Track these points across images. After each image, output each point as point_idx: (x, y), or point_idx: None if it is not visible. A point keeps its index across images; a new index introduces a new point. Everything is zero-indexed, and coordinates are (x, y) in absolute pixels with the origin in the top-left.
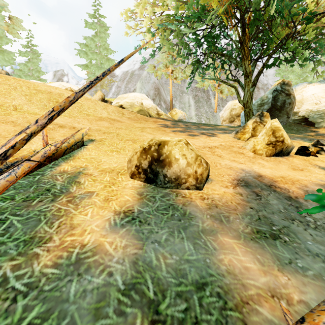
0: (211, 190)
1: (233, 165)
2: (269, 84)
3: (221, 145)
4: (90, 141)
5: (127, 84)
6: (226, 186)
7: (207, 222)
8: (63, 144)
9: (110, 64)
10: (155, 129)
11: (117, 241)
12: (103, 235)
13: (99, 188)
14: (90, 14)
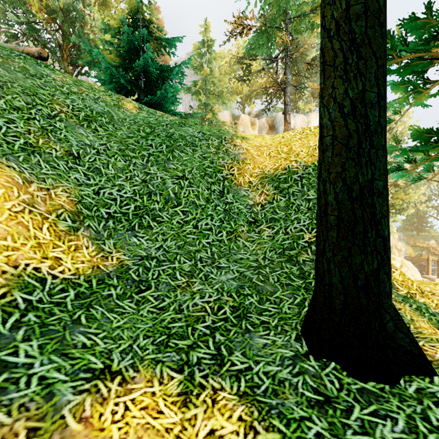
0: None
1: None
2: None
3: None
4: None
5: None
6: None
7: None
8: None
9: None
10: None
11: None
12: None
13: None
14: None
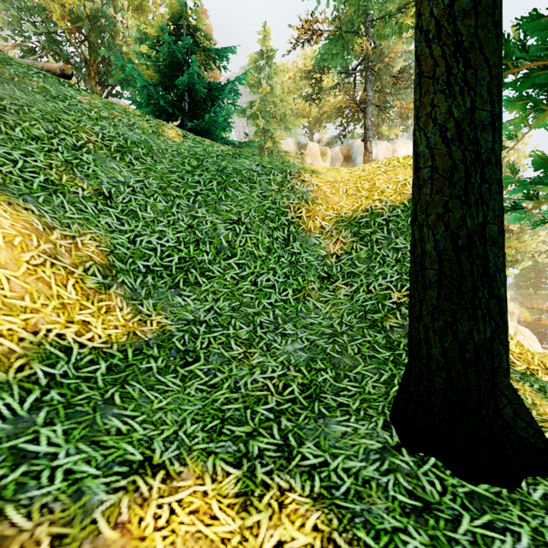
0: None
1: None
2: None
3: None
4: None
5: None
6: None
7: None
8: None
9: None
10: None
11: None
12: None
13: None
14: None
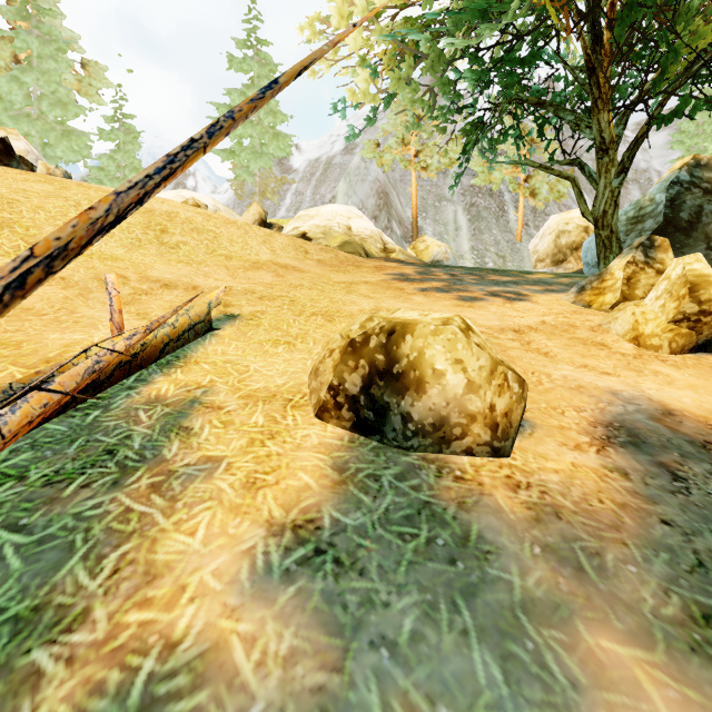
0: (535, 457)
1: (585, 380)
2: (652, 170)
3: (543, 323)
4: (228, 319)
5: (317, 187)
6: (577, 444)
7: (536, 570)
8: (159, 331)
9: (281, 144)
10: (378, 287)
11: (267, 636)
12: (230, 608)
13: (235, 448)
14: (238, 40)
